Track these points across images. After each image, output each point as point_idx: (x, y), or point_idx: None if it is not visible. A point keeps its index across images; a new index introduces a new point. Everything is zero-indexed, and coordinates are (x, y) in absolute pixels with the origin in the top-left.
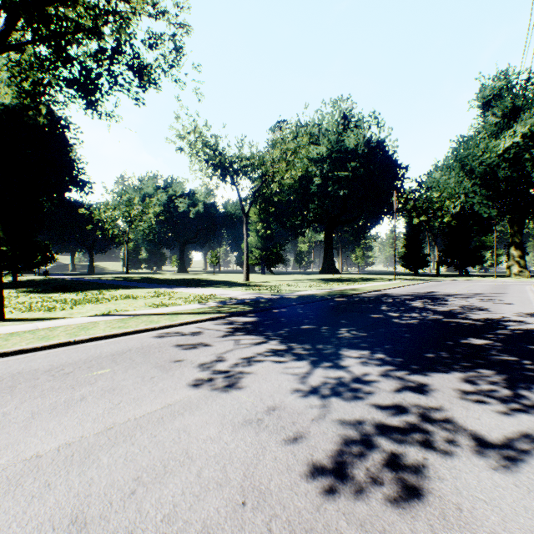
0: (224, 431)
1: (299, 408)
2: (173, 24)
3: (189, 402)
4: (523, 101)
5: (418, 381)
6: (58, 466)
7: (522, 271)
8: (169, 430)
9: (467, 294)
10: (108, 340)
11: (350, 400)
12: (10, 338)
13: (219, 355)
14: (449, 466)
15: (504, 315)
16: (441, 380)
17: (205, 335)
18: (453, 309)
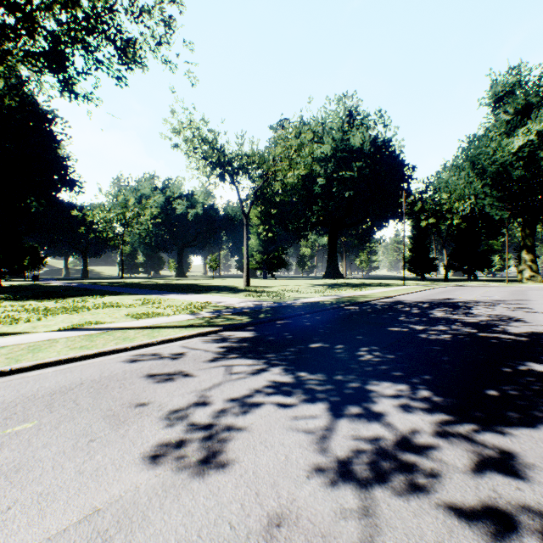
0: None
1: (323, 519)
2: None
3: (133, 504)
4: (536, 98)
5: (499, 446)
6: None
7: (534, 276)
8: None
9: (489, 302)
10: (60, 366)
11: (407, 496)
12: None
13: (200, 394)
14: None
15: None
16: (534, 444)
17: (189, 359)
18: (484, 320)
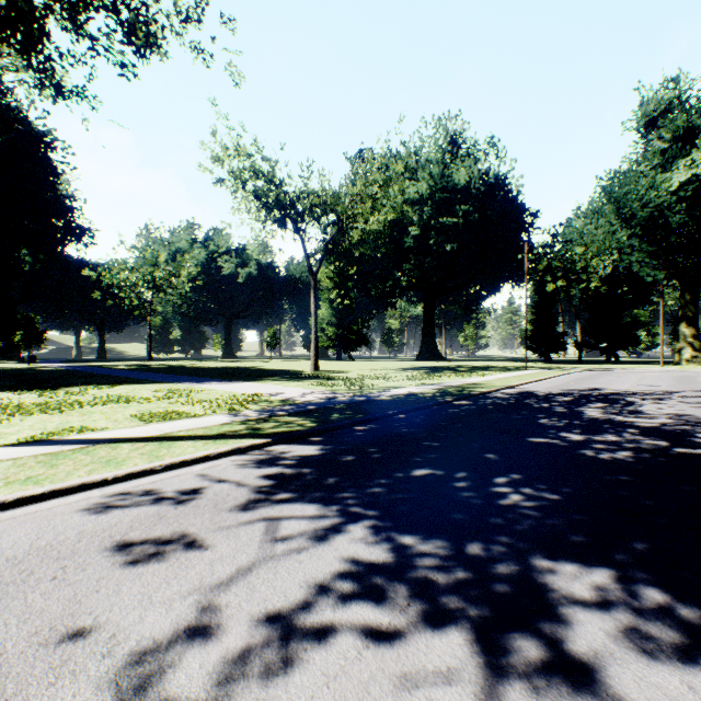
0: None
1: None
2: None
3: None
4: None
5: None
6: None
7: (697, 356)
8: None
9: (655, 393)
10: None
11: None
12: None
13: (206, 600)
14: None
15: None
16: None
17: (205, 504)
18: (667, 425)
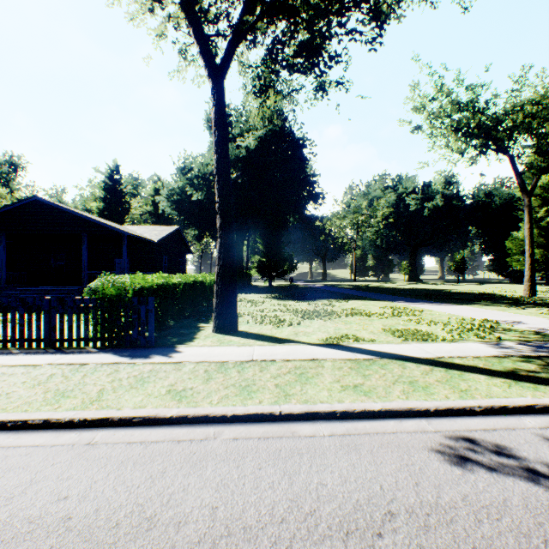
0: None
1: None
2: None
3: None
4: None
5: None
6: None
7: None
8: None
9: None
10: (335, 424)
11: None
12: (213, 375)
13: None
14: None
15: None
16: None
17: None
18: None
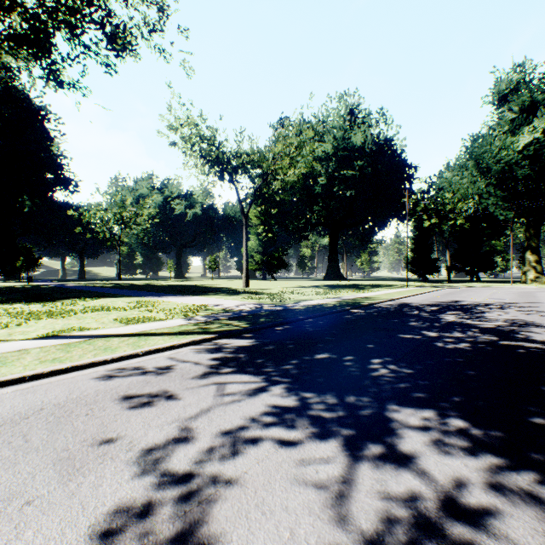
0: None
1: None
2: None
3: None
4: (542, 95)
5: None
6: None
7: (539, 277)
8: None
9: (499, 304)
10: (23, 384)
11: None
12: None
13: (183, 425)
14: None
15: None
16: None
17: (175, 374)
18: (501, 326)
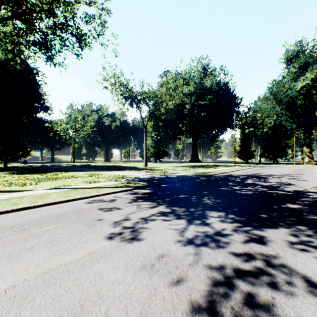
0: (127, 275)
1: (179, 255)
2: (100, 9)
3: (104, 251)
4: (311, 59)
5: (258, 234)
6: (2, 306)
7: (310, 161)
8: (88, 273)
9: (280, 175)
10: (56, 205)
11: (214, 249)
12: None
13: (126, 216)
14: (292, 305)
15: (305, 188)
16: (274, 234)
17: (118, 202)
18: (273, 184)
